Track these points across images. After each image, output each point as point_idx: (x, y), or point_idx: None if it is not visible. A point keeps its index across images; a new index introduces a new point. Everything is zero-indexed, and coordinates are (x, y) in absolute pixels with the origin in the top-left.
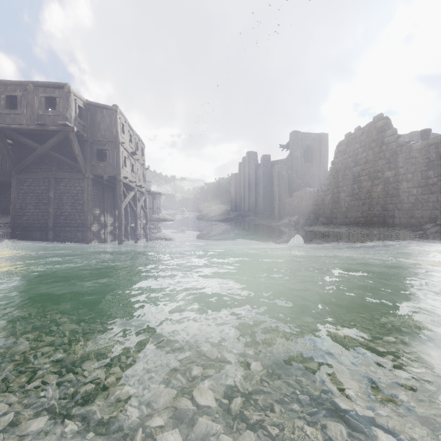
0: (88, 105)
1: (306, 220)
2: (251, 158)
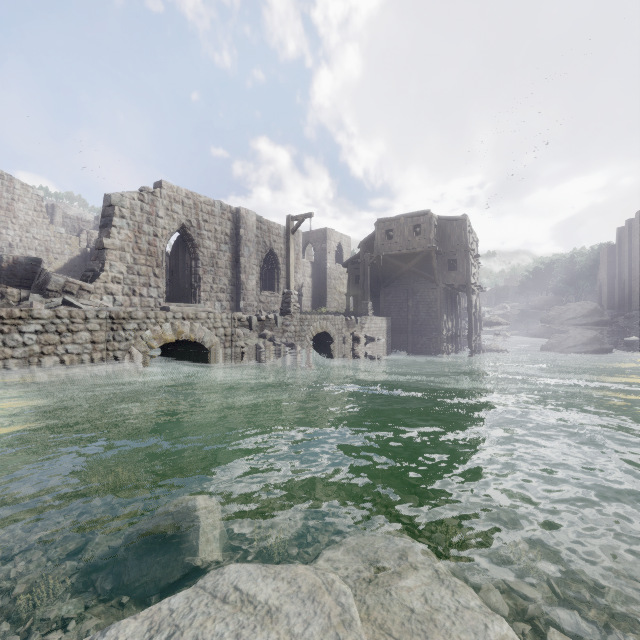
0: (438, 220)
1: None
2: None
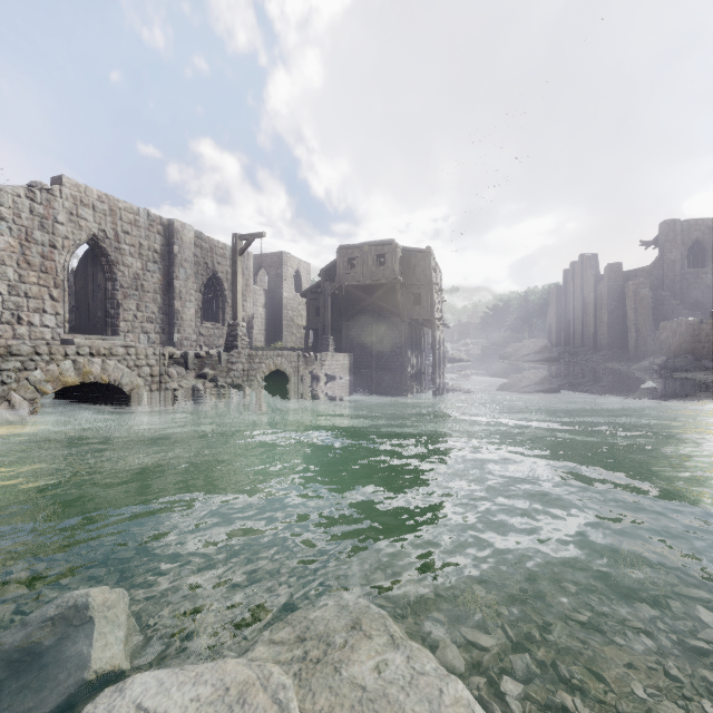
0: (403, 251)
1: (679, 363)
2: (587, 266)
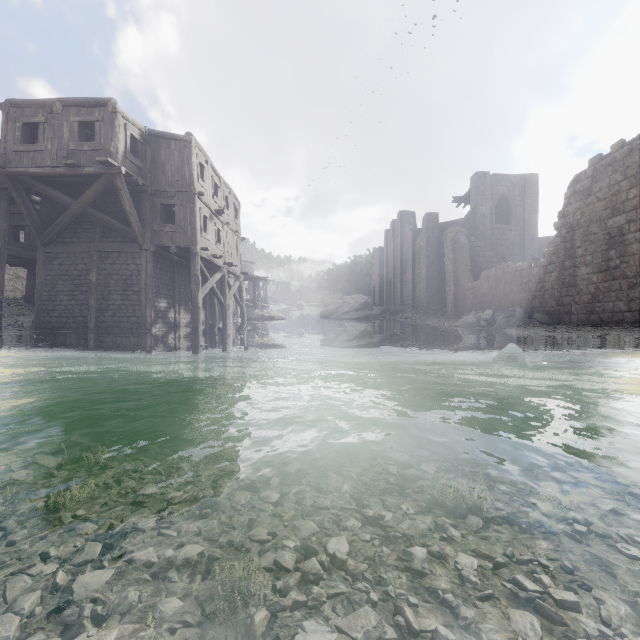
0: (148, 135)
1: (507, 317)
2: (406, 221)
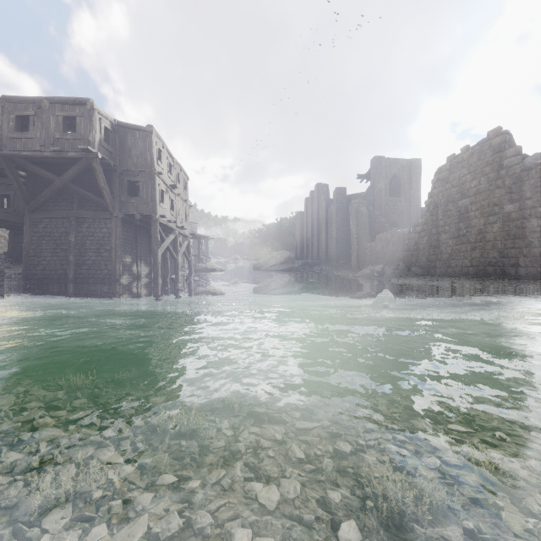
0: (117, 126)
1: (393, 270)
2: (321, 192)
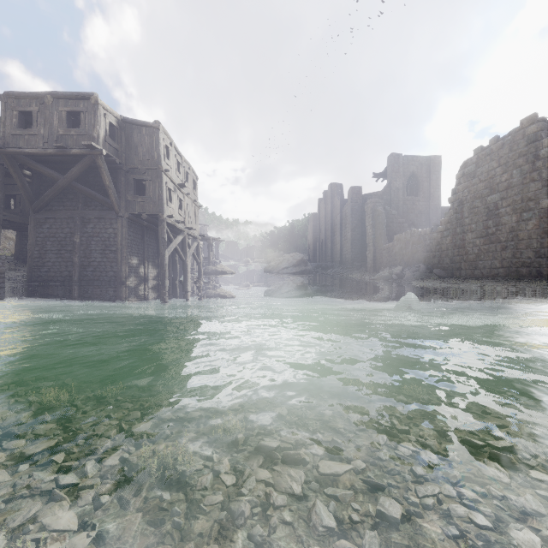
0: (123, 122)
1: (414, 272)
2: (335, 192)
